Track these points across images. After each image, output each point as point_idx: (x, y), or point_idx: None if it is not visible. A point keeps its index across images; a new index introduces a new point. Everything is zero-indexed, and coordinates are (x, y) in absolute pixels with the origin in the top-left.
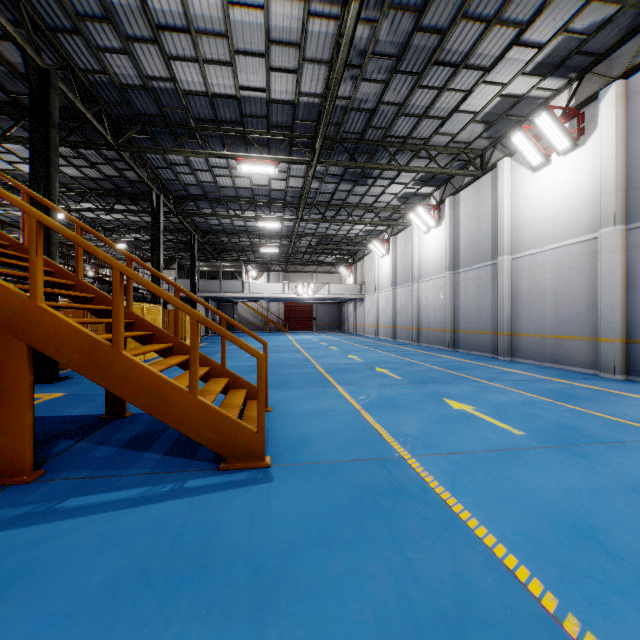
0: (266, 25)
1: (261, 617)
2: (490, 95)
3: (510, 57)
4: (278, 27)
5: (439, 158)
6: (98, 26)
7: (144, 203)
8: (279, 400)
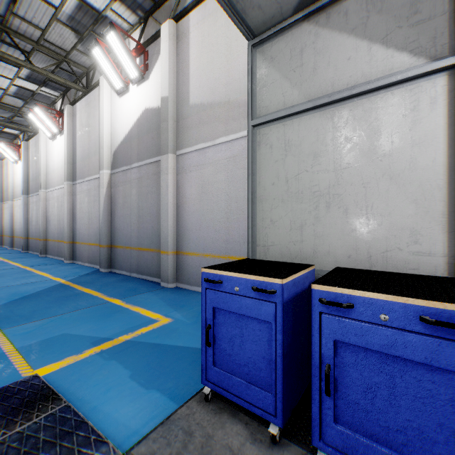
0: None
1: None
2: (7, 82)
3: (0, 63)
4: None
5: (2, 111)
6: None
7: None
8: None
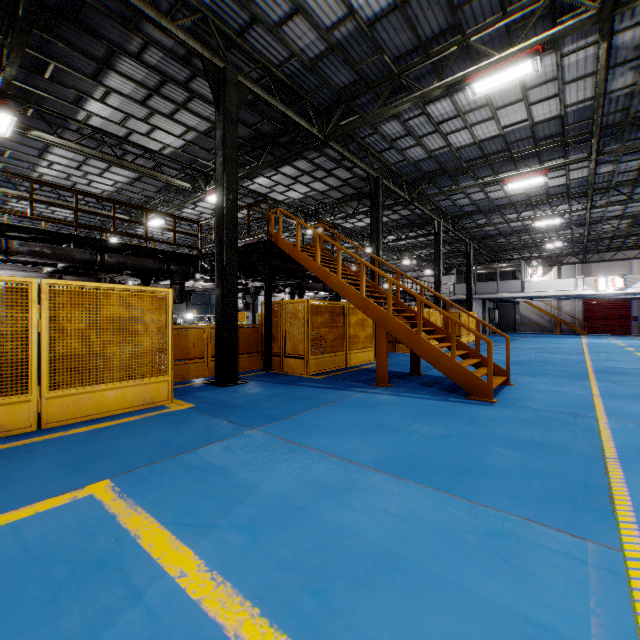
0: (520, 83)
1: (468, 425)
2: None
3: None
4: (532, 78)
5: None
6: (403, 139)
7: (428, 227)
8: (523, 381)
